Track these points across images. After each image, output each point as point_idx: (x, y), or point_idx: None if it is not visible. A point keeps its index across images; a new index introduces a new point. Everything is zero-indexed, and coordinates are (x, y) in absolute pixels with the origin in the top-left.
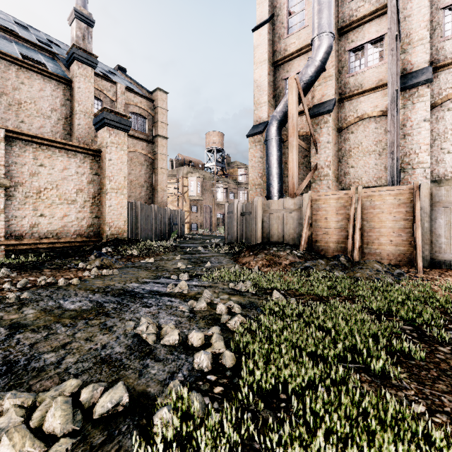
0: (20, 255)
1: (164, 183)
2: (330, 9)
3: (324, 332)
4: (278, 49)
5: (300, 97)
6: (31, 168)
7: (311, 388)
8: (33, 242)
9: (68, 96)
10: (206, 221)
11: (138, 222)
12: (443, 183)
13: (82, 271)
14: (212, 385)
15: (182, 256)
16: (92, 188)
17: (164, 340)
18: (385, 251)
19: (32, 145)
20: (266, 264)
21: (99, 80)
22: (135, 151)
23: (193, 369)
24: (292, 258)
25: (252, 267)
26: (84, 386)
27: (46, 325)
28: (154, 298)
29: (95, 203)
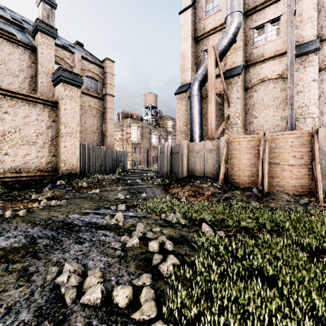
0: None
1: (111, 130)
2: None
3: (274, 288)
4: (198, 28)
5: (217, 61)
6: None
7: None
8: None
9: (33, 60)
10: (144, 159)
11: (90, 159)
12: None
13: (33, 202)
14: None
15: (123, 187)
16: (50, 132)
17: (83, 298)
18: (288, 183)
19: None
20: (192, 194)
21: (60, 50)
22: (89, 105)
23: None
24: (213, 190)
25: (180, 197)
26: None
27: None
28: (89, 231)
29: (53, 145)
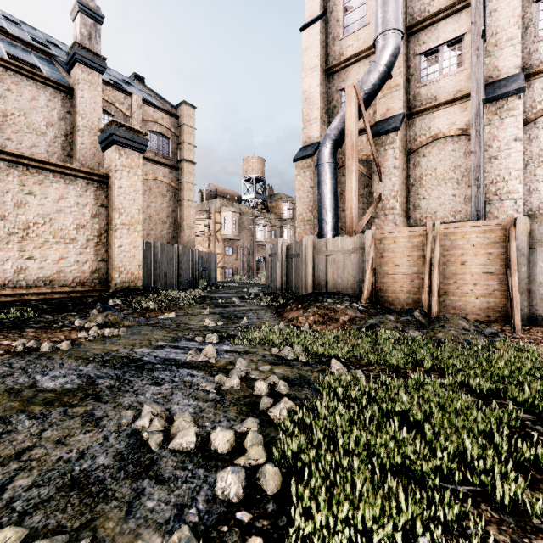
0: (3, 309)
1: (191, 218)
2: (398, 1)
3: (414, 430)
4: (332, 53)
5: (360, 110)
6: (16, 197)
7: (407, 537)
8: (18, 292)
9: (68, 107)
10: (243, 265)
11: (158, 266)
12: (537, 219)
13: (77, 331)
14: (244, 534)
15: (212, 310)
16: (98, 224)
17: (173, 442)
18: (471, 303)
19: (18, 167)
20: (319, 321)
21: (109, 90)
22: (155, 179)
23: (215, 499)
24: (353, 313)
25: (301, 324)
26: (30, 539)
27: (4, 417)
28: (168, 370)
29: (101, 243)
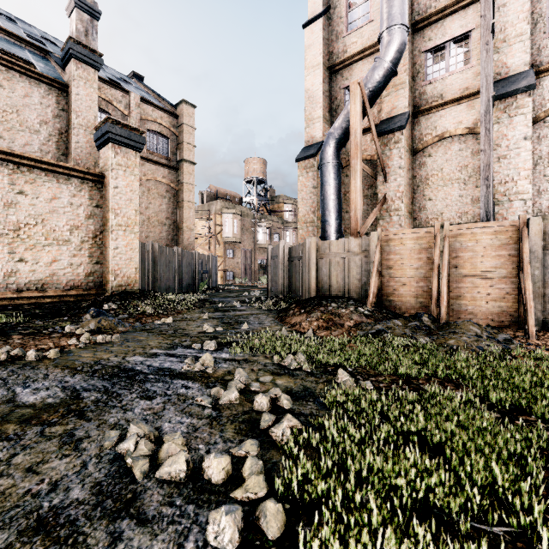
0: None
1: (191, 220)
2: None
3: (437, 457)
4: (335, 51)
5: (365, 107)
6: (6, 196)
7: None
8: (8, 296)
9: (63, 105)
10: (245, 268)
11: (156, 269)
12: (547, 220)
13: (68, 338)
14: None
15: (211, 315)
16: (92, 225)
17: (161, 471)
18: (481, 307)
19: (8, 165)
20: (323, 326)
21: (106, 88)
22: (153, 179)
23: (206, 546)
24: (358, 318)
25: (304, 330)
26: None
27: None
28: (161, 382)
29: (96, 245)
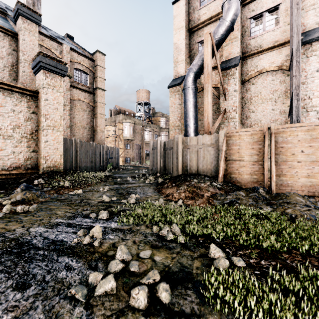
0: None
1: (102, 125)
2: None
3: None
4: (193, 19)
5: (213, 50)
6: None
7: None
8: None
9: (14, 47)
10: (137, 156)
11: (78, 156)
12: None
13: None
14: None
15: (111, 187)
16: (30, 125)
17: None
18: (297, 182)
19: None
20: (189, 196)
21: (47, 40)
22: (78, 99)
23: None
24: (213, 190)
25: (175, 199)
26: None
27: None
28: (47, 260)
29: (33, 139)
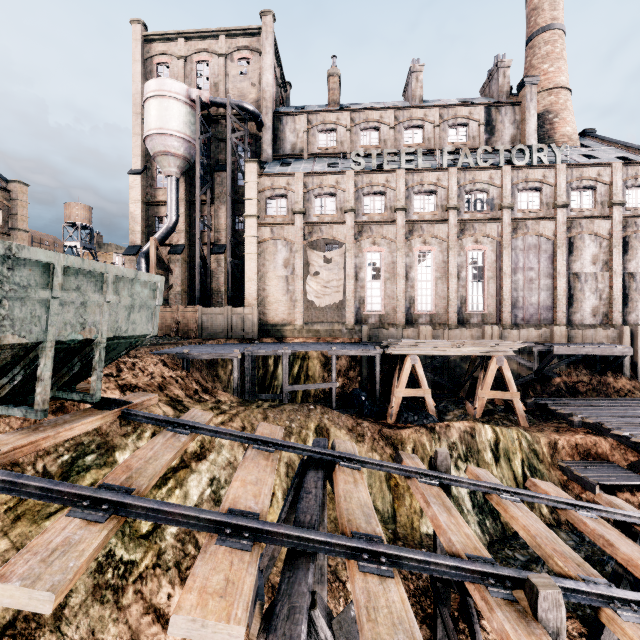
0: None
1: None
2: (177, 201)
3: None
4: (150, 194)
5: (158, 248)
6: None
7: None
8: None
9: None
10: None
11: None
12: (234, 301)
13: None
14: None
15: None
16: None
17: None
18: (189, 332)
19: None
20: None
21: None
22: None
23: None
24: None
25: None
26: None
27: None
28: None
29: None
